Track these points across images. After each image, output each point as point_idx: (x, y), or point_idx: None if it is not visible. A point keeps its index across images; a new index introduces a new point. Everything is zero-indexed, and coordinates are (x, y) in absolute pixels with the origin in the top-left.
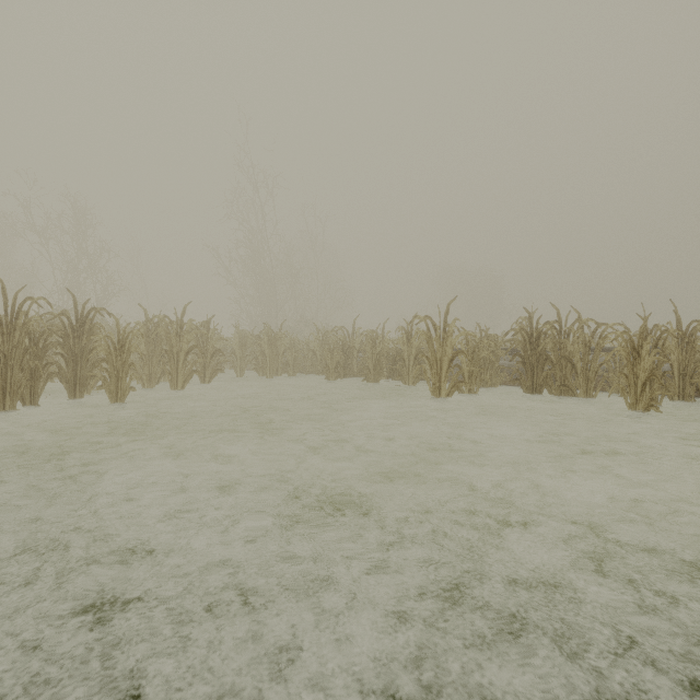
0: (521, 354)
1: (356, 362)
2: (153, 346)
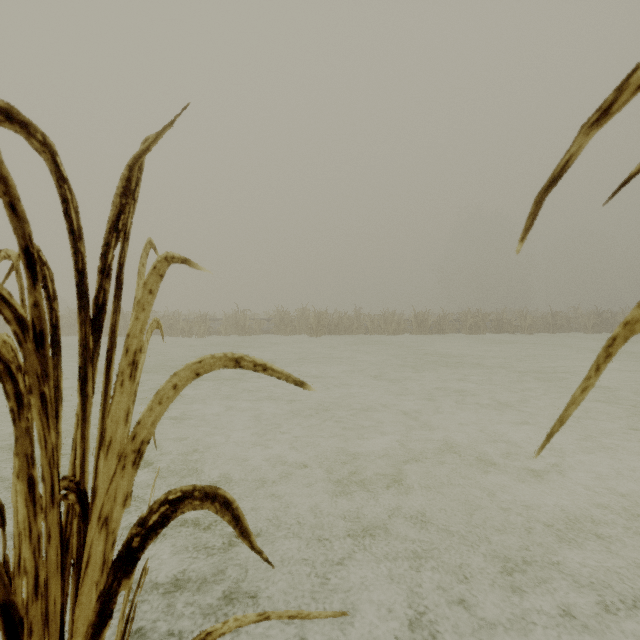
0: None
1: None
2: None
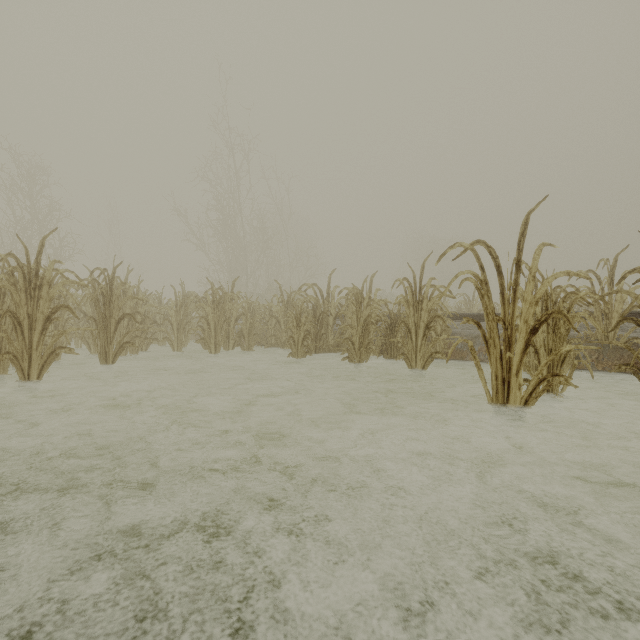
0: (636, 319)
1: (331, 332)
2: (4, 306)
